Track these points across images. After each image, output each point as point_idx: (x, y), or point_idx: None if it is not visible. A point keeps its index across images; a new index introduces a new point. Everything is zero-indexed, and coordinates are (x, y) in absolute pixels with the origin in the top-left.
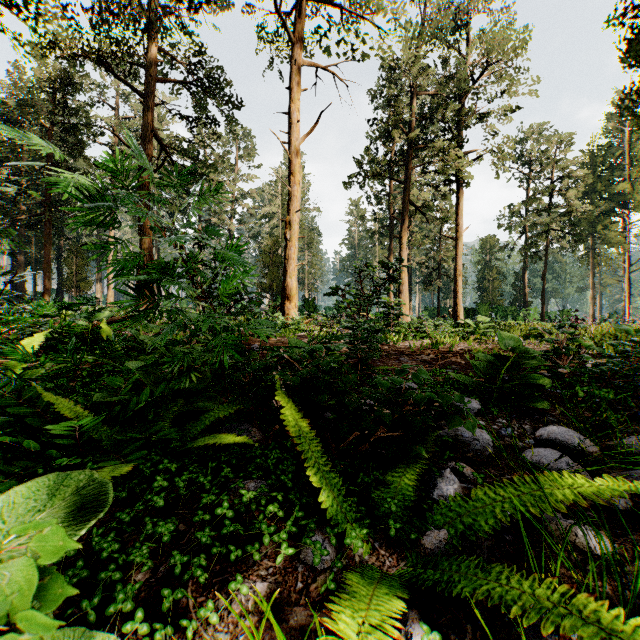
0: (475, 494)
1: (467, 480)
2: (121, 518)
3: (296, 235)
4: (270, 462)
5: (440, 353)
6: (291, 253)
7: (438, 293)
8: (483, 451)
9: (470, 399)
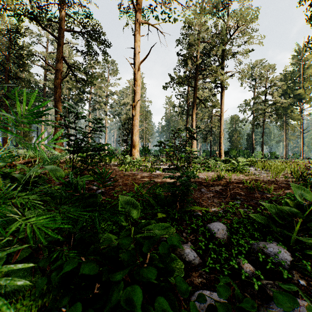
0: None
1: None
2: None
3: (138, 113)
4: None
5: (223, 183)
6: (135, 122)
7: (210, 143)
8: None
9: (278, 247)
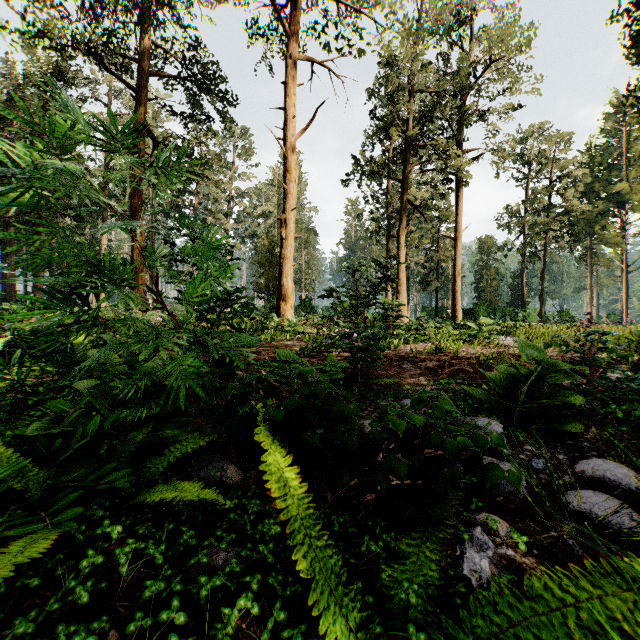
0: (530, 586)
1: (503, 541)
2: (16, 633)
3: (292, 234)
4: (247, 519)
5: (444, 359)
6: (287, 252)
7: (436, 293)
8: (516, 494)
9: (489, 420)
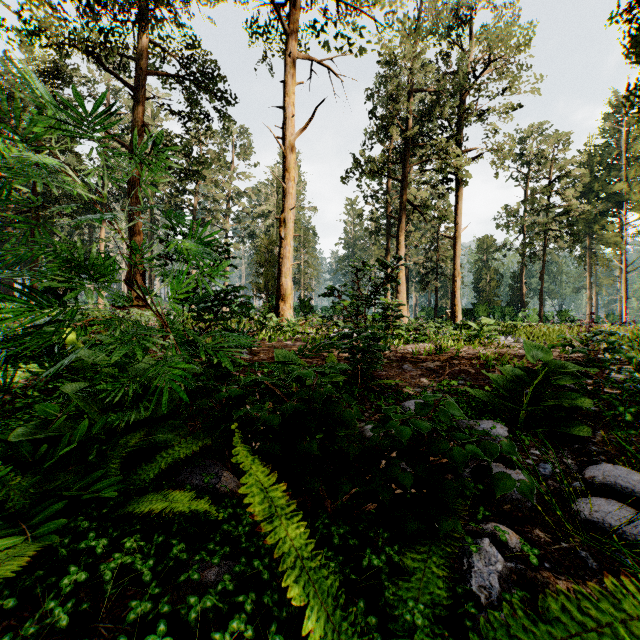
0: (546, 608)
1: (512, 554)
2: None
3: (291, 233)
4: (242, 530)
5: (445, 359)
6: (286, 252)
7: (435, 293)
8: (523, 501)
9: (494, 423)
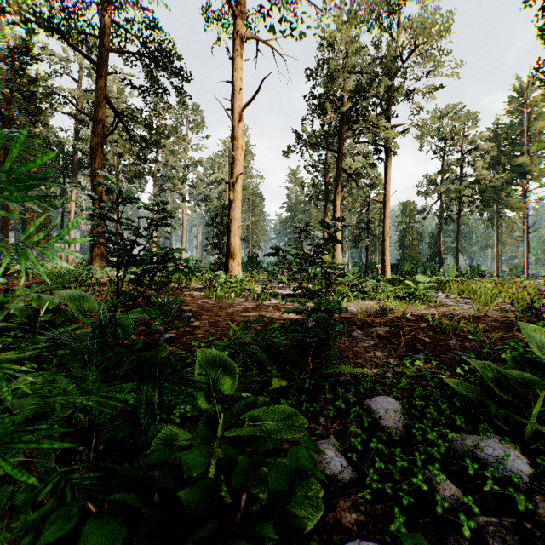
0: None
1: None
2: None
3: (239, 197)
4: None
5: (392, 322)
6: (235, 213)
7: (366, 251)
8: None
9: (502, 446)
